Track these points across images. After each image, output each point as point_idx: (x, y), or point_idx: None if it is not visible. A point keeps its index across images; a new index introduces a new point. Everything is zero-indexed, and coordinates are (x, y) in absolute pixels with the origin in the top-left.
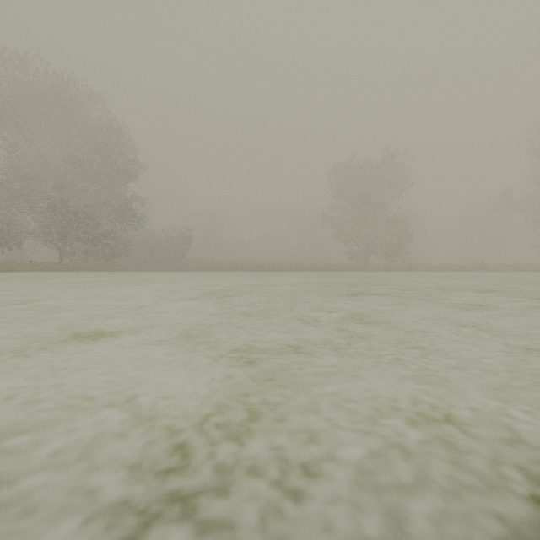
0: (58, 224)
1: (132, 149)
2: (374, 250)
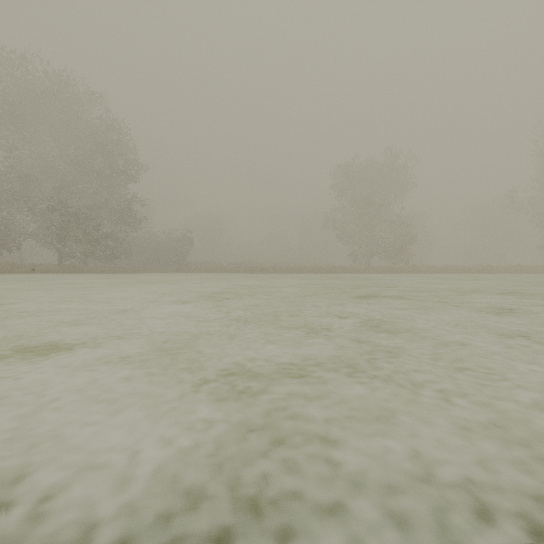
0: (57, 225)
1: (132, 150)
2: (377, 251)
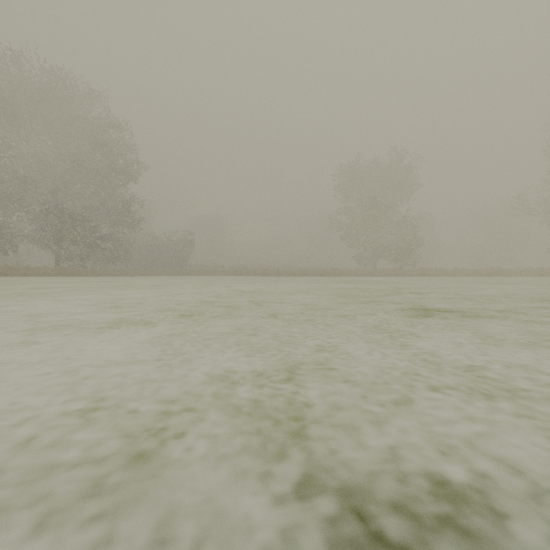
0: (53, 226)
1: (131, 149)
2: (383, 254)
